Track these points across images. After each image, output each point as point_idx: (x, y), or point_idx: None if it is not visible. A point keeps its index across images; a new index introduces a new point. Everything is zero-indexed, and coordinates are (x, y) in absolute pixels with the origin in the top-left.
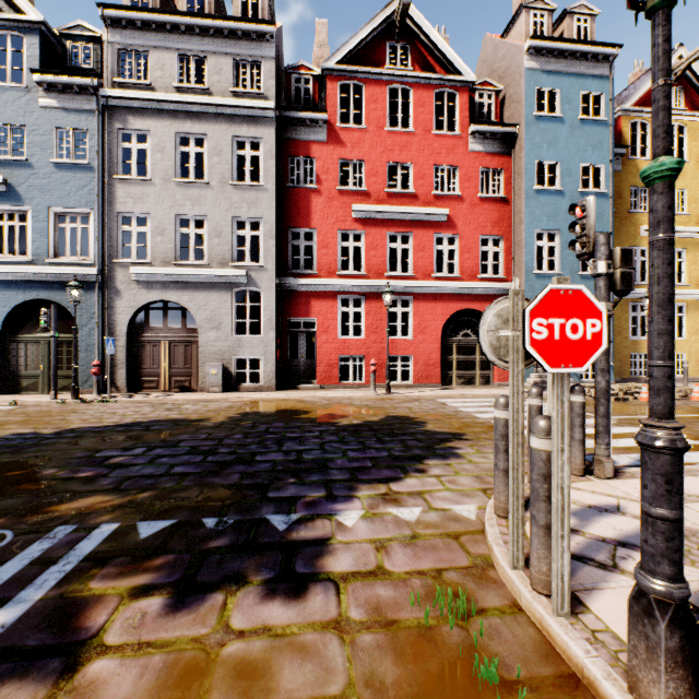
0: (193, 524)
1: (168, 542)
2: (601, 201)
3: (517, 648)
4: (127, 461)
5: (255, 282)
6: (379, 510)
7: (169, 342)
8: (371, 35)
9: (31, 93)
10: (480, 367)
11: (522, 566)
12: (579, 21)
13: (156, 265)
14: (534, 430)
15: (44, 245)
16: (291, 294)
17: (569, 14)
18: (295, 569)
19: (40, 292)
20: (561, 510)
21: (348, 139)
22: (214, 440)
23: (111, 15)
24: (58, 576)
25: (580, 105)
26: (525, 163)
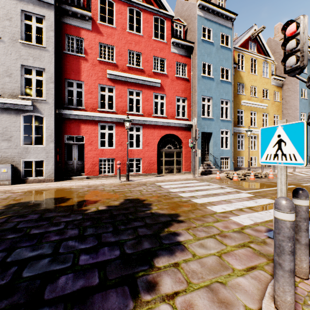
0: None
1: None
2: (229, 85)
3: None
4: None
5: (39, 110)
6: None
7: None
8: None
9: None
10: (176, 164)
11: None
12: (219, 0)
13: None
14: None
15: None
16: (67, 120)
17: None
18: None
19: None
20: None
21: (105, 31)
22: None
23: None
24: None
25: (220, 39)
26: (197, 62)
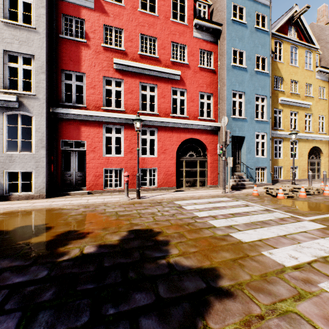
0: None
1: None
2: (265, 78)
3: None
4: None
5: (26, 107)
6: None
7: None
8: None
9: None
10: (199, 175)
11: None
12: None
13: None
14: None
15: None
16: (64, 121)
17: None
18: None
19: None
20: None
21: (111, 11)
22: None
23: None
24: None
25: (255, 19)
26: (227, 48)
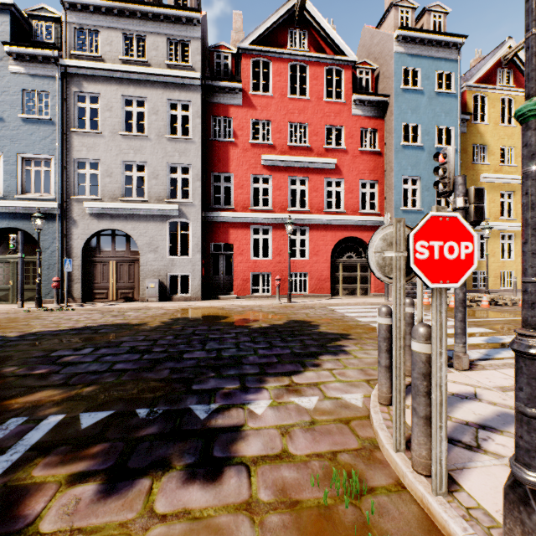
0: (128, 415)
1: (105, 431)
2: None
3: (403, 524)
4: (76, 359)
5: (185, 215)
6: (283, 399)
7: (116, 262)
8: (277, 23)
9: (2, 61)
10: (360, 281)
11: (404, 449)
12: (435, 17)
13: (106, 201)
14: (415, 336)
15: (13, 183)
16: (213, 224)
17: (427, 12)
18: (213, 454)
19: (10, 221)
20: (440, 405)
21: (259, 103)
22: (150, 341)
23: (69, 1)
24: (5, 465)
25: (436, 81)
26: (395, 124)
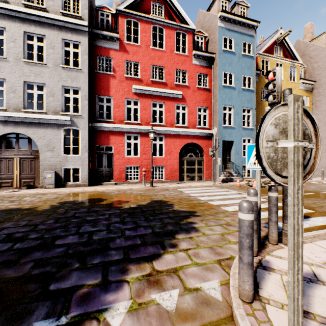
0: None
1: None
2: (251, 93)
3: None
4: None
5: (76, 124)
6: (144, 298)
7: (20, 158)
8: None
9: None
10: (197, 171)
11: None
12: (241, 8)
13: (10, 111)
14: None
15: None
16: (98, 132)
17: (237, 4)
18: None
19: None
20: None
21: (131, 50)
22: (30, 226)
23: None
24: None
25: (242, 47)
26: (218, 72)
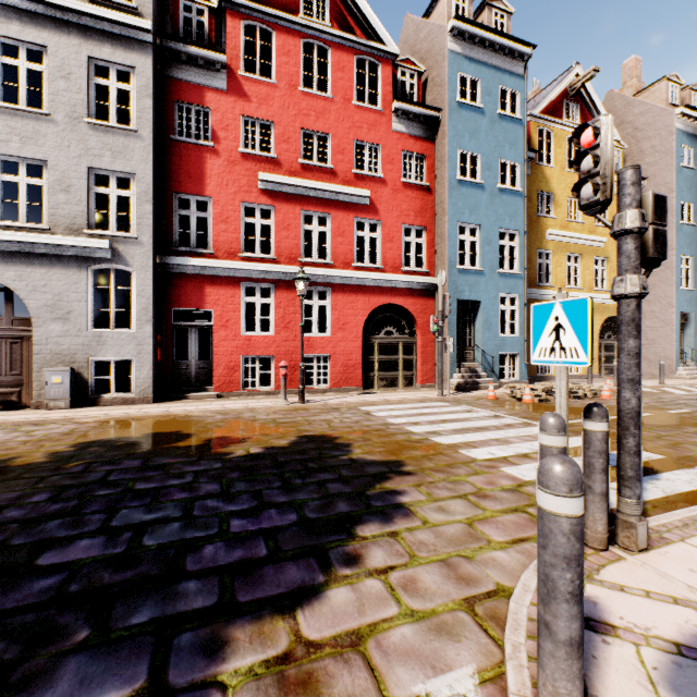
0: None
1: None
2: (517, 199)
3: None
4: None
5: (123, 258)
6: None
7: None
8: None
9: None
10: (402, 368)
11: None
12: (497, 15)
13: None
14: None
15: None
16: (177, 277)
17: (488, 6)
18: None
19: None
20: None
21: (254, 92)
22: None
23: None
24: None
25: (499, 99)
26: (449, 150)
